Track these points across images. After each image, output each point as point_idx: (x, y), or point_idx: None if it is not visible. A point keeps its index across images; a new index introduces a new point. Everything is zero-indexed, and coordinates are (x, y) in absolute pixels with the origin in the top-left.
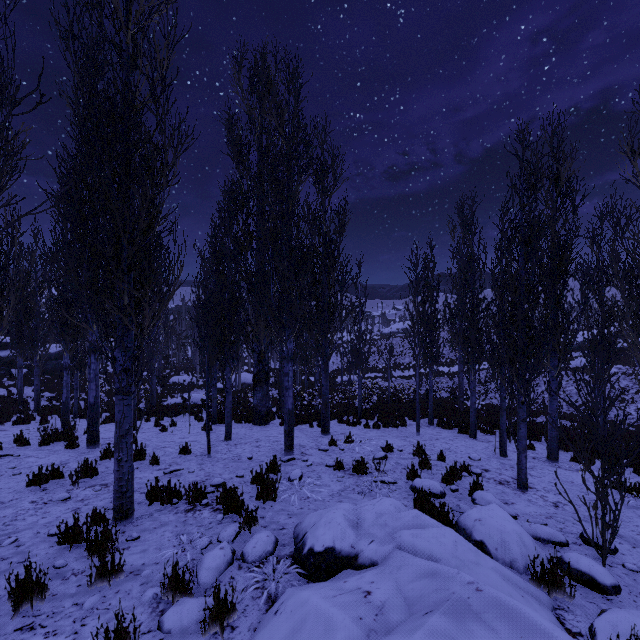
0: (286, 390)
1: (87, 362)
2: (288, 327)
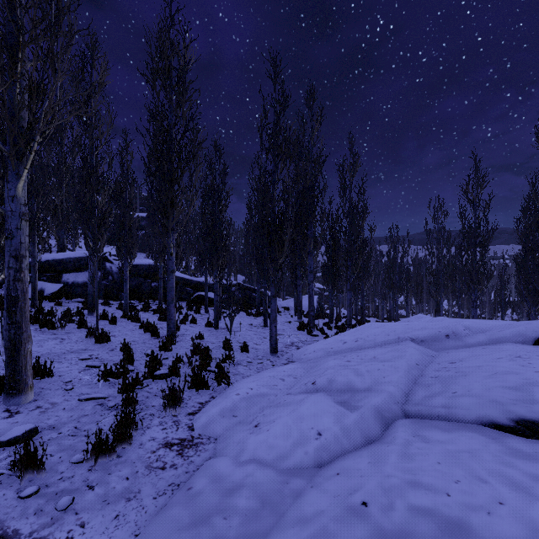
0: (440, 311)
1: (373, 300)
2: (441, 296)
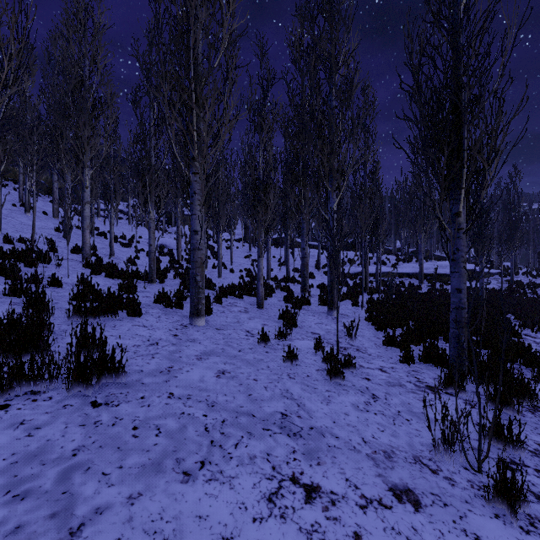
0: None
1: None
2: None
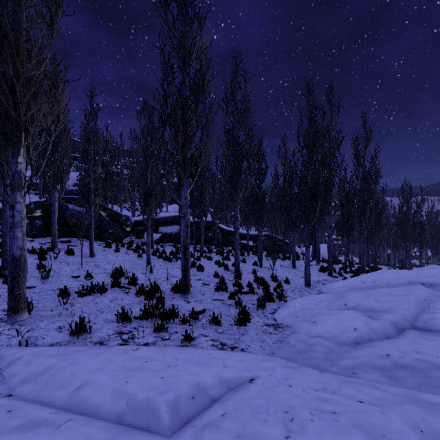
0: None
1: (384, 250)
2: None
